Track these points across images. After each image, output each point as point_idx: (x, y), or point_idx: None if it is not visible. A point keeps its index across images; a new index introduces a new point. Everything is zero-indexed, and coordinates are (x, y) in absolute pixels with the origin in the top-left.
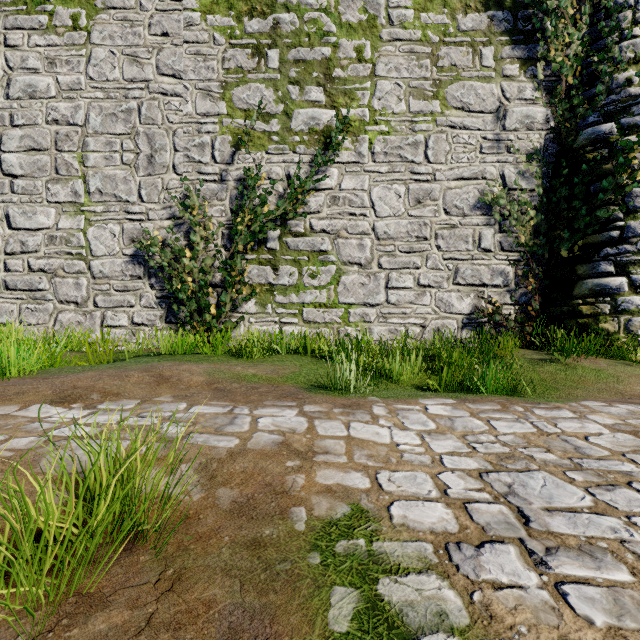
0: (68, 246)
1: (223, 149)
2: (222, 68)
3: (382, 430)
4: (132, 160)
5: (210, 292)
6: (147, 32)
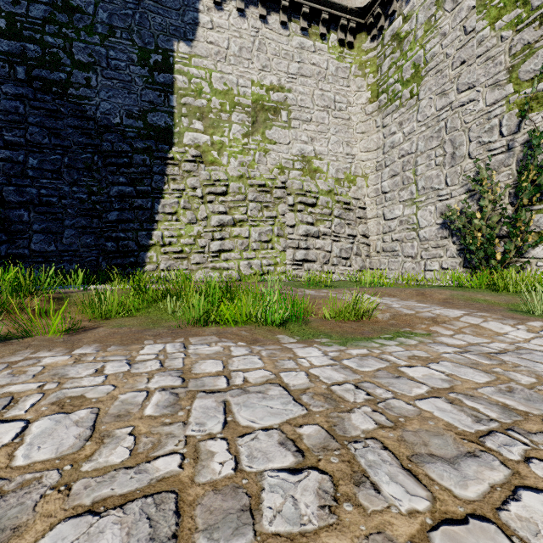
0: (408, 224)
1: (509, 123)
2: (508, 57)
3: (508, 328)
4: (441, 161)
5: (496, 243)
6: (450, 70)
